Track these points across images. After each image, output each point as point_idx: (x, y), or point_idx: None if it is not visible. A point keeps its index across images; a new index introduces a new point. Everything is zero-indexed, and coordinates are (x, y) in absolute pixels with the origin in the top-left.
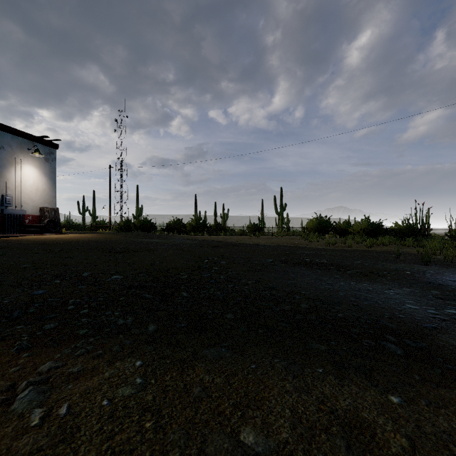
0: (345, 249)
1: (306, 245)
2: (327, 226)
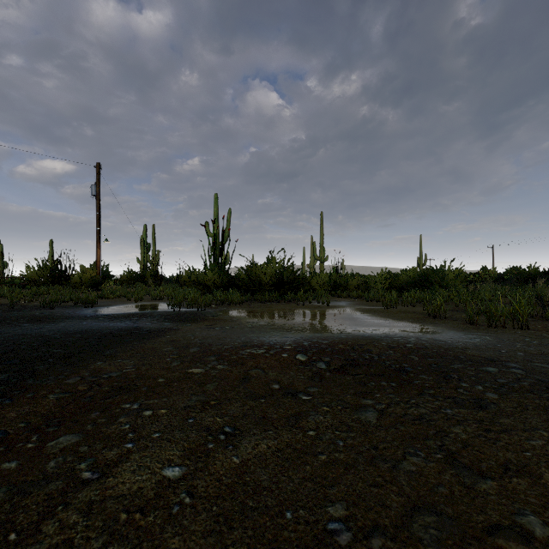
0: None
1: None
2: None
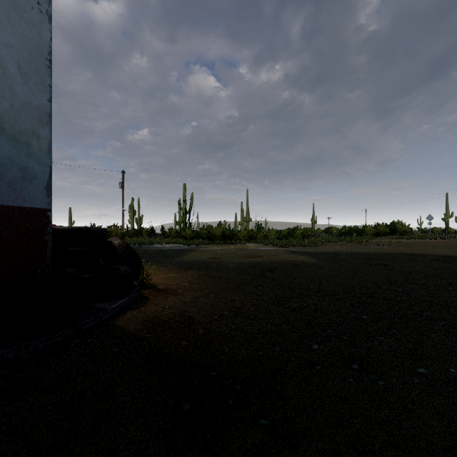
0: None
1: None
2: None
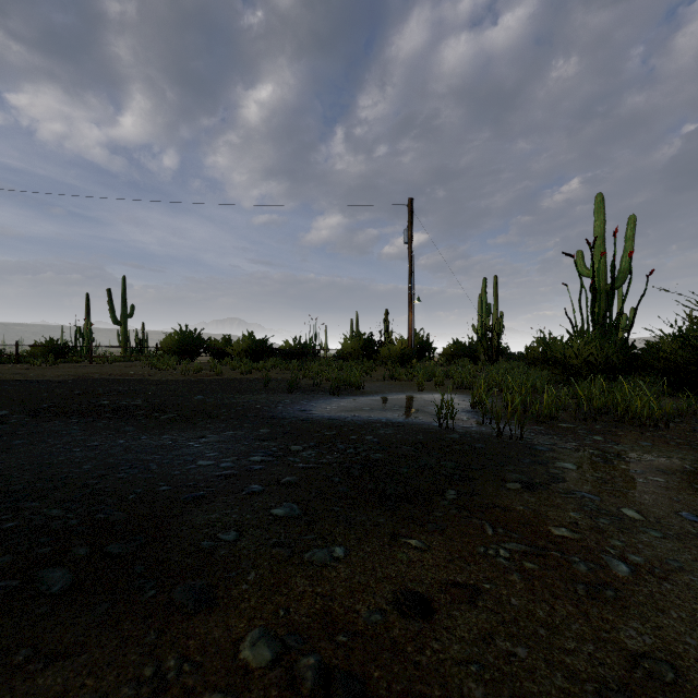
0: (208, 378)
1: (149, 376)
2: (197, 345)
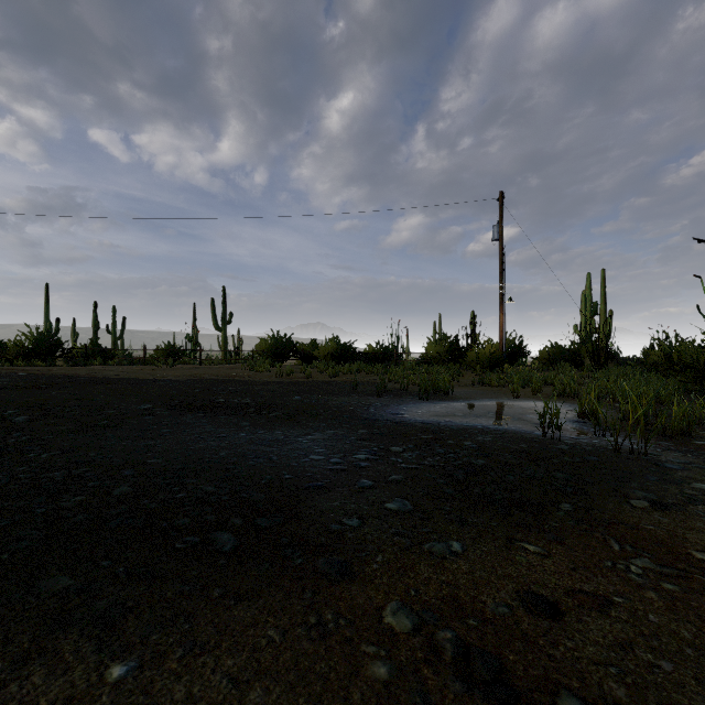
0: (300, 380)
1: (248, 377)
2: (287, 349)
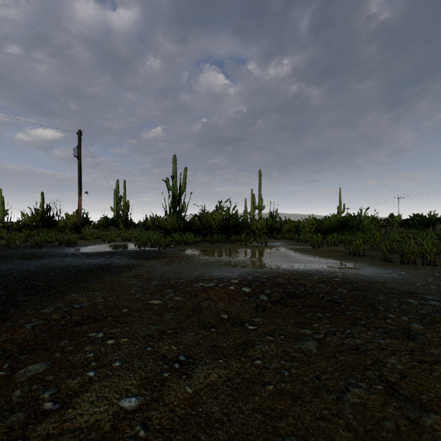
0: None
1: None
2: None
